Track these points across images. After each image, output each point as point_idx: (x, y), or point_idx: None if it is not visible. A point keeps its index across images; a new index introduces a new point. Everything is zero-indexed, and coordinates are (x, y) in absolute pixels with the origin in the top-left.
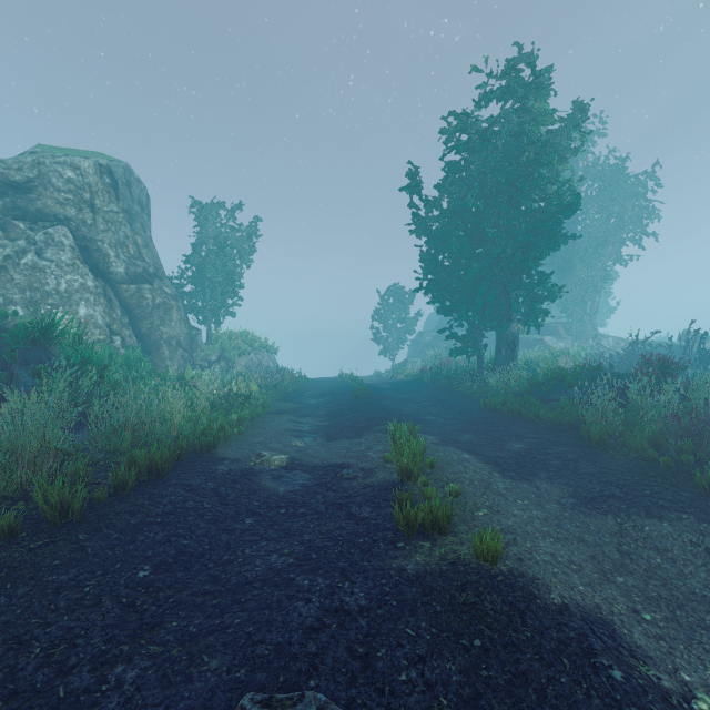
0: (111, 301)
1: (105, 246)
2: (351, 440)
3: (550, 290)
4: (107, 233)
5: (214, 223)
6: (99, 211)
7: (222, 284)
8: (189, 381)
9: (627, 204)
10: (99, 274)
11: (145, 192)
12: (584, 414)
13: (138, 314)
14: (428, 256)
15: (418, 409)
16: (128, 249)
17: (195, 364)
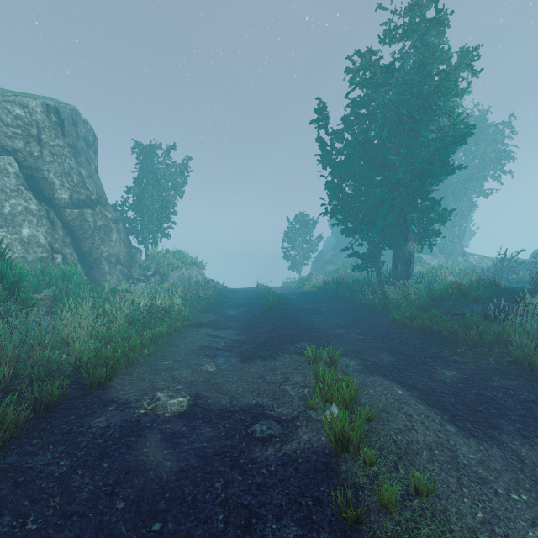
0: (54, 223)
1: (51, 176)
2: (265, 363)
3: (442, 213)
4: (52, 164)
5: (153, 161)
6: (45, 145)
7: (158, 211)
8: (119, 294)
9: (488, 148)
10: (44, 199)
11: (92, 132)
12: (508, 334)
13: (80, 235)
14: (333, 184)
15: (327, 321)
16: (72, 178)
17: (133, 278)
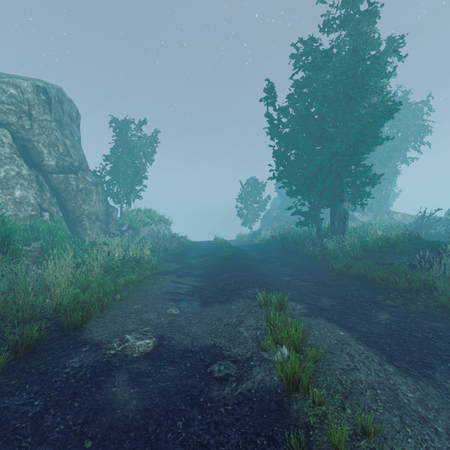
0: (42, 185)
1: (40, 145)
2: (222, 306)
3: (372, 177)
4: (41, 136)
5: (127, 134)
6: (35, 119)
7: (131, 176)
8: (97, 246)
9: (409, 123)
10: (34, 166)
11: (75, 109)
12: (433, 282)
13: (65, 196)
14: (280, 153)
15: (275, 269)
16: (58, 148)
17: (110, 232)
